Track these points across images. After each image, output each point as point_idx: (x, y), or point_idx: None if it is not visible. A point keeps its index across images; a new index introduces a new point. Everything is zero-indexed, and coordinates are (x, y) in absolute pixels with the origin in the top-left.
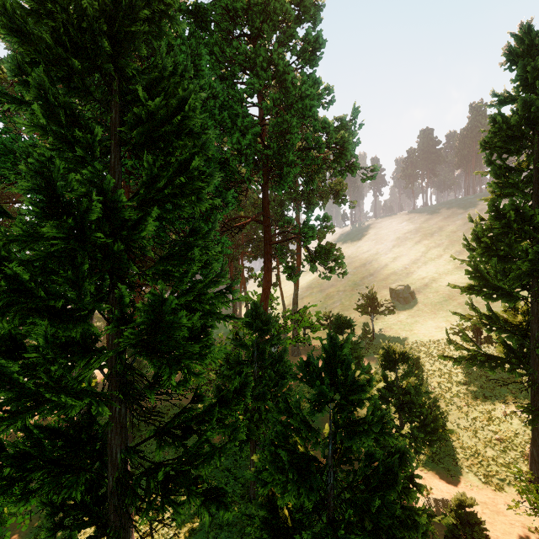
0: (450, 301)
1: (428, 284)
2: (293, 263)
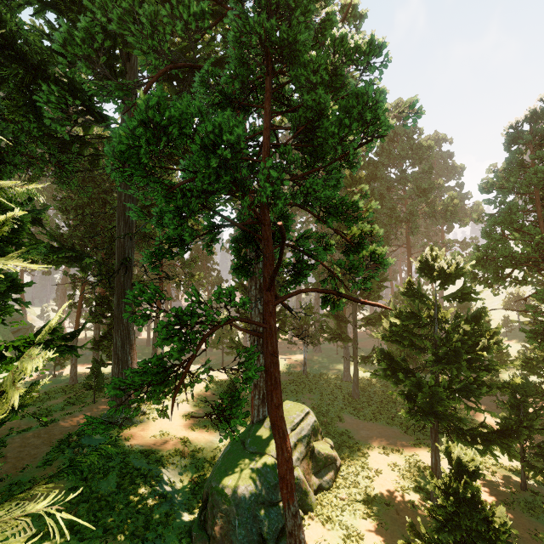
0: None
1: None
2: None
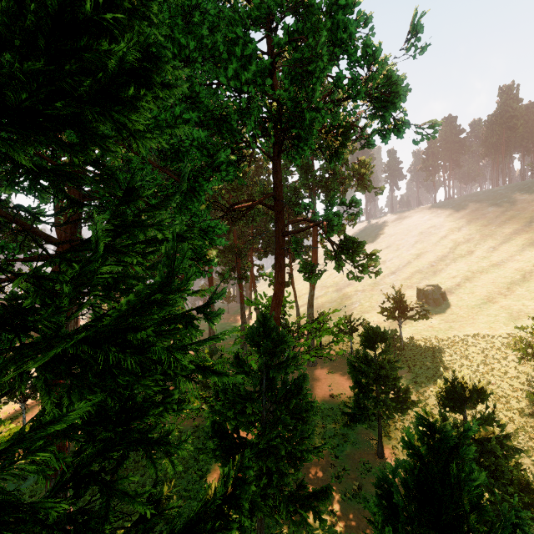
0: (491, 304)
1: (460, 283)
2: (307, 260)
